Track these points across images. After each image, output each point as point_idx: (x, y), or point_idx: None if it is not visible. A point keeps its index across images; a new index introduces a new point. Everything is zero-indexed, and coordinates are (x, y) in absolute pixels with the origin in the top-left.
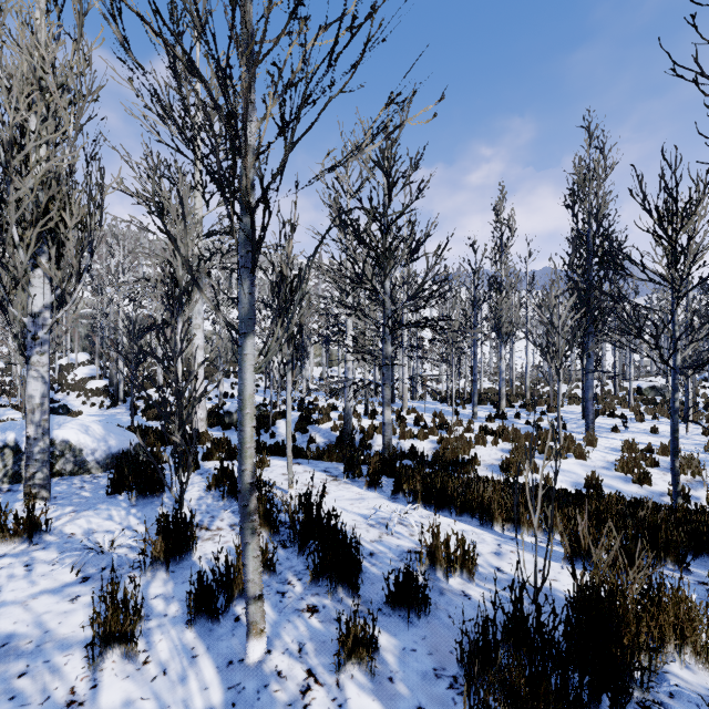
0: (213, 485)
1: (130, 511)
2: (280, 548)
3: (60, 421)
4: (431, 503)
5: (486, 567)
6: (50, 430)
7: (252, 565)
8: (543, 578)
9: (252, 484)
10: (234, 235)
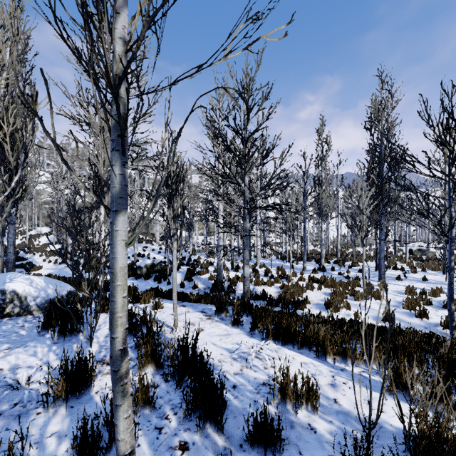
0: None
1: (51, 348)
2: (163, 382)
3: (11, 276)
4: (279, 339)
5: (326, 399)
6: (3, 283)
7: (122, 425)
8: (377, 417)
9: (122, 350)
10: (107, 121)
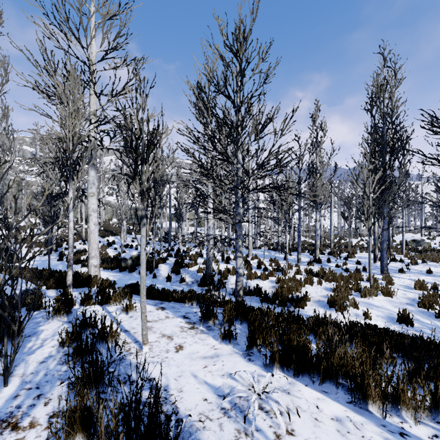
0: (67, 341)
1: None
2: None
3: None
4: (289, 366)
5: None
6: None
7: None
8: None
9: None
10: None
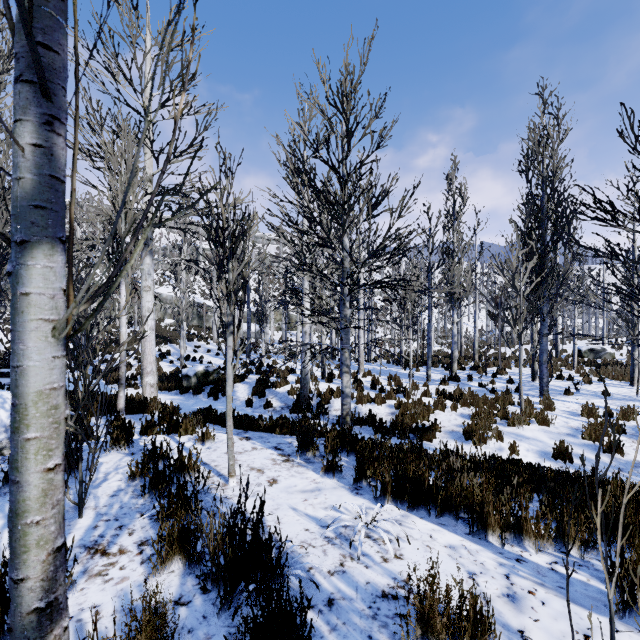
0: (137, 474)
1: None
2: (198, 593)
3: None
4: (403, 498)
5: (504, 631)
6: None
7: None
8: None
9: (43, 610)
10: (7, 12)
